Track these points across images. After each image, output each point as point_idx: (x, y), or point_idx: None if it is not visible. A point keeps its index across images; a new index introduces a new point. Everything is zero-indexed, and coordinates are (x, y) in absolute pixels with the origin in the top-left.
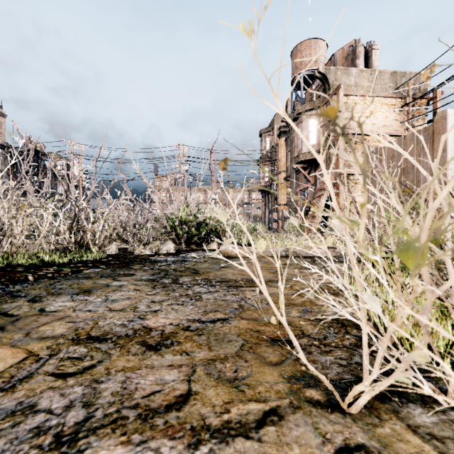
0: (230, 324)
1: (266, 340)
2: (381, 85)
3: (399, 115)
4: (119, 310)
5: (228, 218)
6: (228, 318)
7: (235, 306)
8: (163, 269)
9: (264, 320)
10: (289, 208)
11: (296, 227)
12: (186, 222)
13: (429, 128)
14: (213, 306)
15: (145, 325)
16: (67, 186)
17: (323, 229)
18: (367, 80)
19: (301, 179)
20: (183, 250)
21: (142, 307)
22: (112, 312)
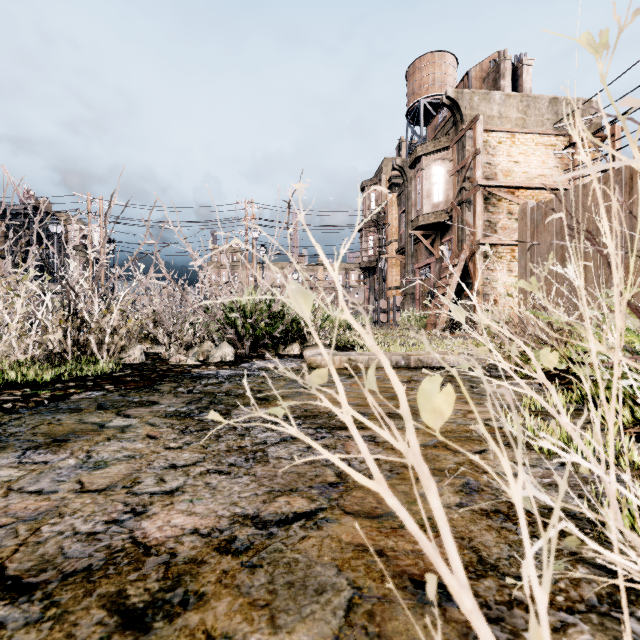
0: (321, 530)
1: (403, 587)
2: (535, 117)
3: (561, 160)
4: (99, 490)
5: (317, 307)
6: (315, 510)
7: (329, 476)
8: (209, 391)
9: (390, 518)
10: (403, 294)
11: (415, 320)
12: (253, 313)
13: (624, 169)
14: (288, 478)
15: (138, 535)
16: (83, 262)
17: (552, 333)
18: (515, 109)
19: (420, 251)
20: (247, 357)
21: (147, 481)
22: (82, 496)
